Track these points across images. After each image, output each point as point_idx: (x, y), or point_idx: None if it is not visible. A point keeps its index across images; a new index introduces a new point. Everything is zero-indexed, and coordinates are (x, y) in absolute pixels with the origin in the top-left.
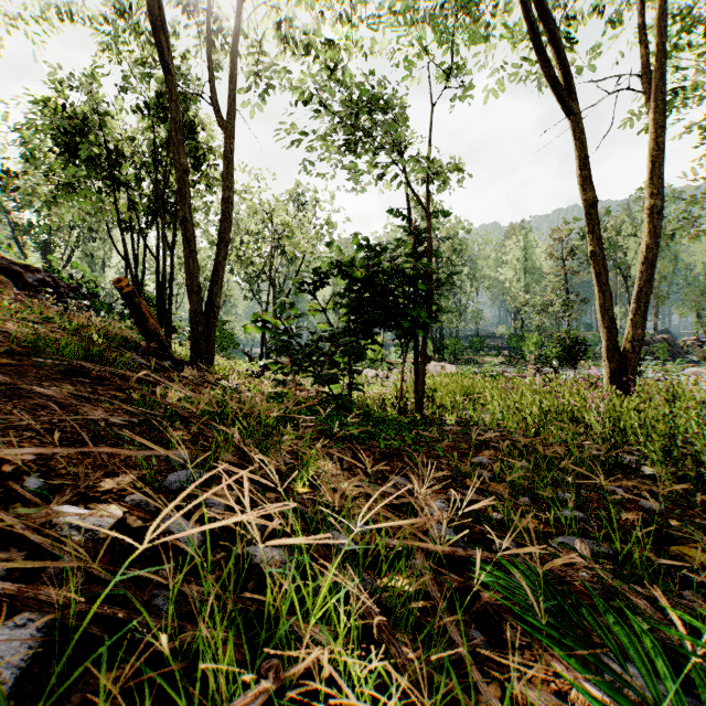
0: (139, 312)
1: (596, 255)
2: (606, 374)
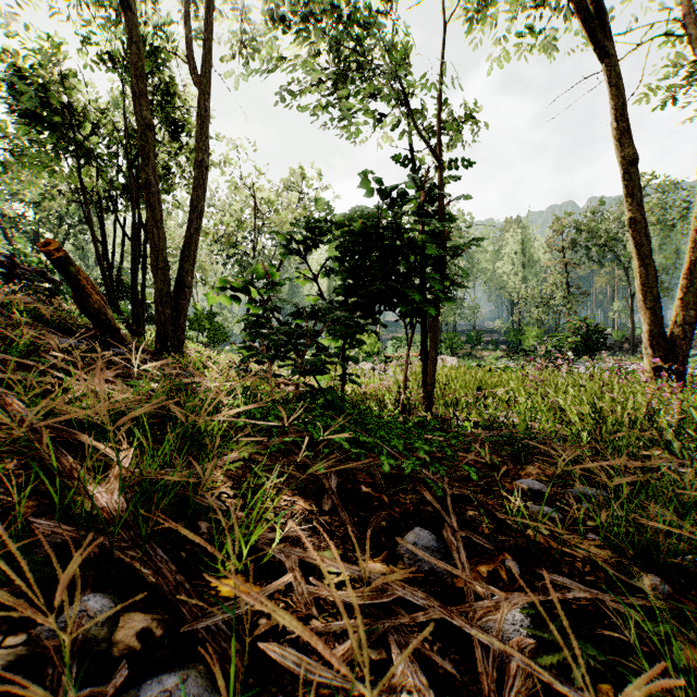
0: (78, 286)
1: (636, 222)
2: (647, 364)
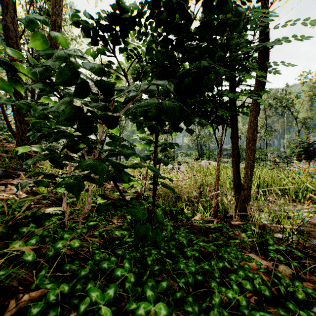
0: None
1: None
2: None
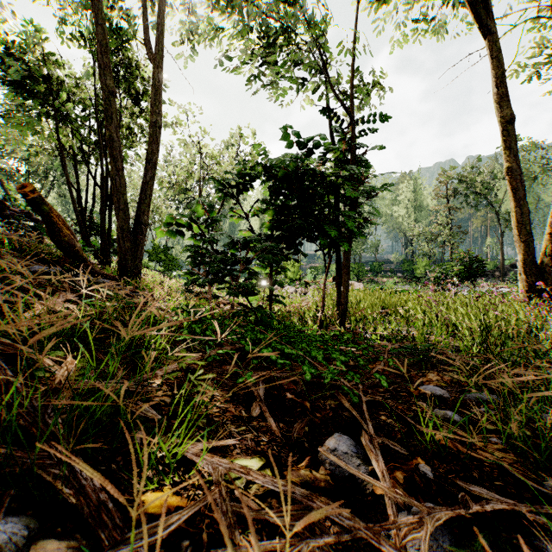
0: (51, 222)
1: (512, 170)
2: (521, 287)
